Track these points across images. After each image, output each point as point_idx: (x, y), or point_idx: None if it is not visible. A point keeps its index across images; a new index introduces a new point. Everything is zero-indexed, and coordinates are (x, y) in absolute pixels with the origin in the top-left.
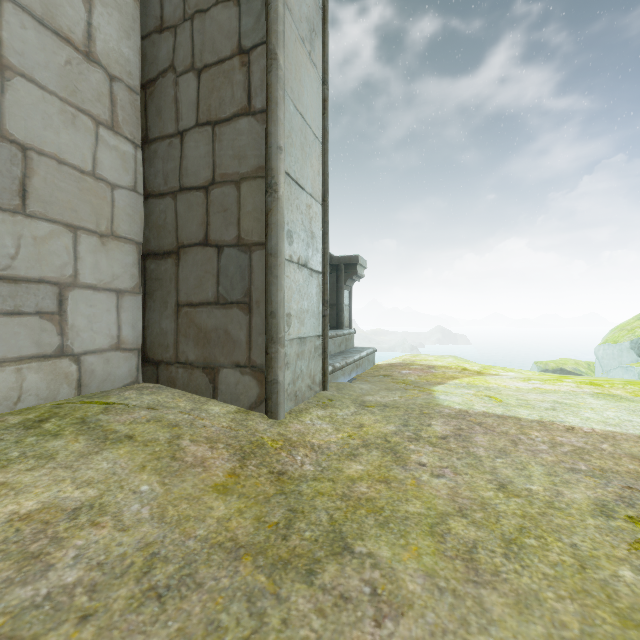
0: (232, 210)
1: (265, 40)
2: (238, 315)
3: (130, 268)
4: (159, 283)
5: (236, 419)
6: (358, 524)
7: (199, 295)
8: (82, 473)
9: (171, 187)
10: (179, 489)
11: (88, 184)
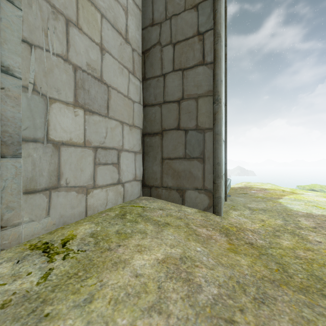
0: (193, 112)
1: (213, 27)
2: (197, 164)
3: (138, 141)
4: (151, 148)
5: (203, 215)
6: (321, 272)
7: (174, 154)
8: (165, 241)
9: (158, 101)
10: (214, 250)
11: (126, 101)
